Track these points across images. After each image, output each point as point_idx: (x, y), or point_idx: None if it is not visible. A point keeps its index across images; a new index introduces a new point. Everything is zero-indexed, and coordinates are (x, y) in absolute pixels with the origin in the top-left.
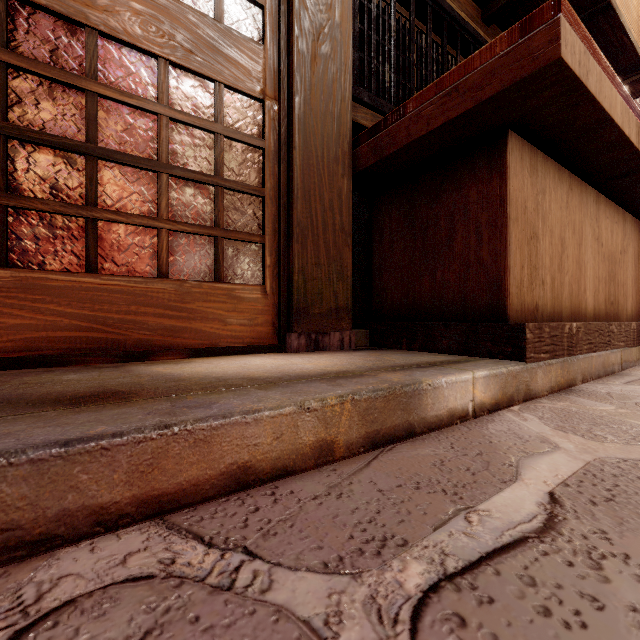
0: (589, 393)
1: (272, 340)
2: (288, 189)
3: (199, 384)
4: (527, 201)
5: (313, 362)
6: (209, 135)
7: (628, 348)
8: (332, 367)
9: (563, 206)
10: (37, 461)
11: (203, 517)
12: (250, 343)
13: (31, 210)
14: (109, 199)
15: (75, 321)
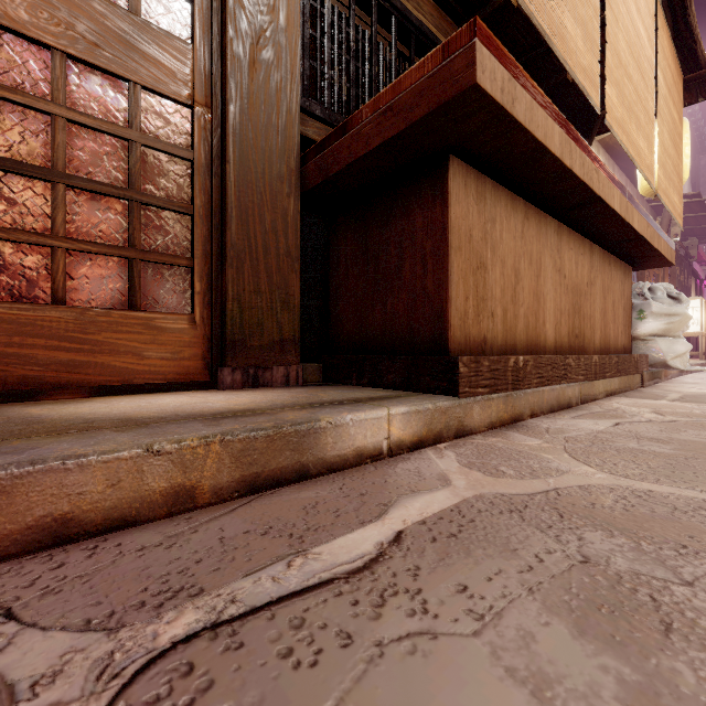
0: (529, 428)
1: (203, 376)
2: (221, 207)
3: (53, 427)
4: (473, 229)
5: (230, 400)
6: (122, 142)
7: (589, 382)
8: (243, 405)
9: (517, 236)
10: None
11: None
12: (174, 379)
13: None
14: None
15: None
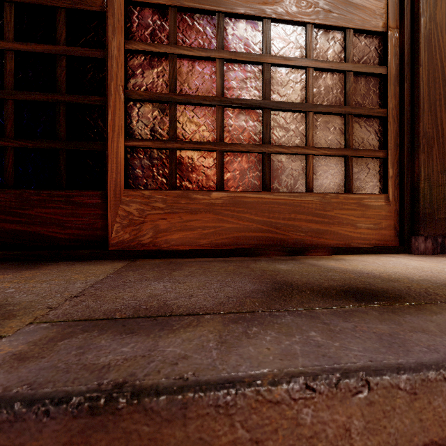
0: None
1: (393, 242)
2: (412, 105)
3: (430, 288)
4: None
5: None
6: (340, 75)
7: None
8: None
9: None
10: None
11: None
12: (375, 244)
13: (235, 152)
14: (275, 138)
15: (259, 225)
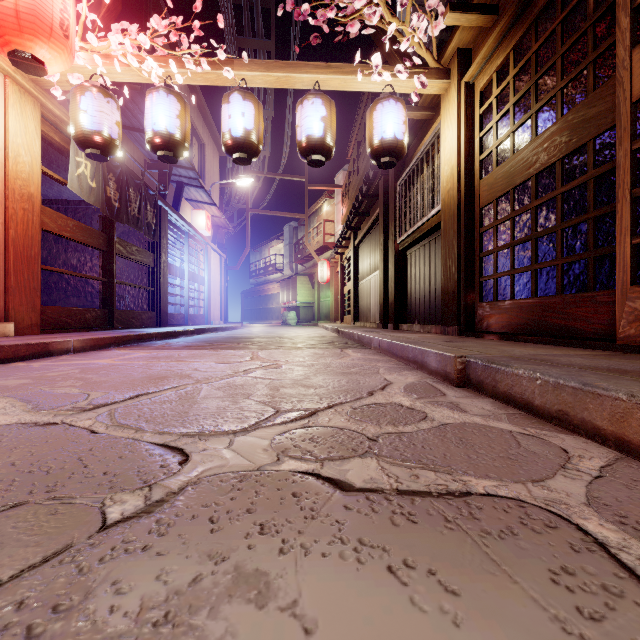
0: None
1: None
2: None
3: None
4: None
5: None
6: None
7: None
8: None
9: None
10: (574, 388)
11: (638, 468)
12: None
13: None
14: None
15: None
